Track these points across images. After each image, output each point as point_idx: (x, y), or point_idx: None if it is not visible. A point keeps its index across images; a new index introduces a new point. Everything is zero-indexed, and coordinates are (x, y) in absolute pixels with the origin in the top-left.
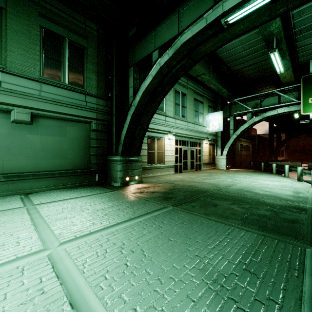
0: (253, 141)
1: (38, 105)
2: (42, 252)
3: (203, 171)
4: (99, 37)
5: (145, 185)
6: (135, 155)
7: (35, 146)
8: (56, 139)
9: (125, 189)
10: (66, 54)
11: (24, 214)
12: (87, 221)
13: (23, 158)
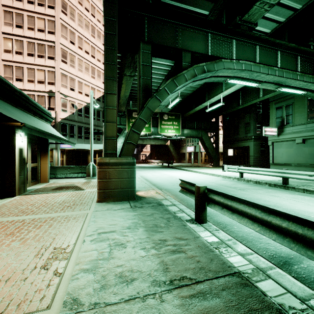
0: None
1: (305, 134)
2: None
3: None
4: None
5: None
6: None
7: (306, 153)
8: None
9: None
10: None
11: None
12: None
13: (301, 158)
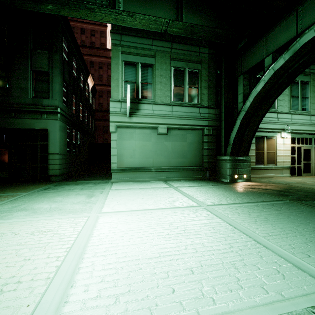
0: None
1: (170, 121)
2: (200, 206)
3: None
4: (210, 57)
5: (255, 184)
6: (243, 155)
7: (168, 150)
8: (180, 144)
9: (235, 185)
10: (186, 81)
11: (174, 190)
12: (216, 198)
13: (162, 157)
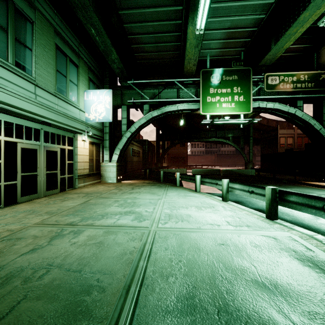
0: (144, 146)
1: None
2: None
3: (77, 191)
4: None
5: None
6: None
7: None
8: None
9: None
10: None
11: None
12: None
13: None
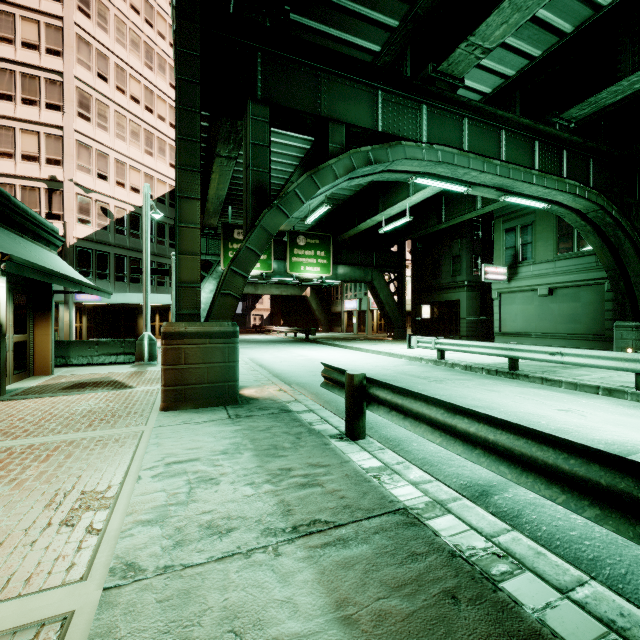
0: None
1: (552, 280)
2: None
3: None
4: None
5: None
6: None
7: (554, 313)
8: (570, 305)
9: None
10: None
11: None
12: None
13: (547, 322)
